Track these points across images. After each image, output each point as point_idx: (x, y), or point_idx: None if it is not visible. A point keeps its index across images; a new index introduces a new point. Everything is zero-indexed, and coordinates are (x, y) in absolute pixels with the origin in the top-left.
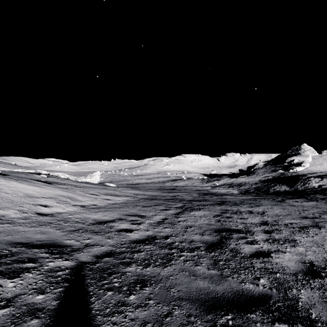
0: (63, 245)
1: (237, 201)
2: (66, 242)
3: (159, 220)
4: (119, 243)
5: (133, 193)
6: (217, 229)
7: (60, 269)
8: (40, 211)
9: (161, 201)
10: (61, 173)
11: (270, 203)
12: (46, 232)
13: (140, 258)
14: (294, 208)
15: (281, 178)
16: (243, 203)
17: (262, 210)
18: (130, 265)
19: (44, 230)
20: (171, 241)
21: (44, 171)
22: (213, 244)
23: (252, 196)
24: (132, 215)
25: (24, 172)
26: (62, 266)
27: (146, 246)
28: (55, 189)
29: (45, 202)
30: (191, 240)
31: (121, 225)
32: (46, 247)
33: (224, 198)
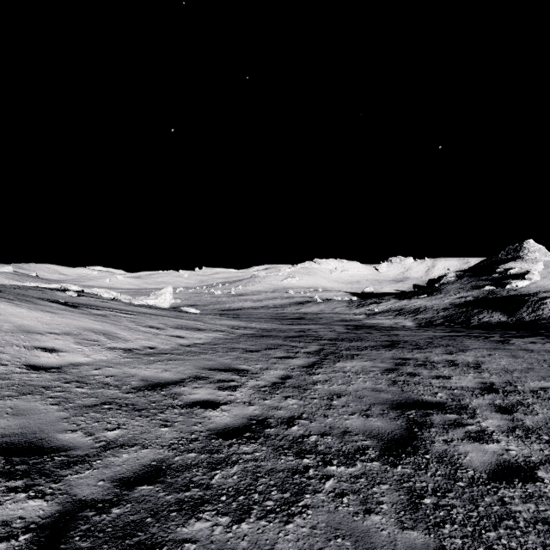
0: (50, 448)
1: (419, 340)
2: (60, 440)
3: (274, 380)
4: (185, 438)
5: (227, 326)
6: (395, 402)
7: (5, 530)
8: (37, 360)
9: (279, 340)
10: (103, 289)
11: (482, 344)
12: (25, 412)
13: (228, 487)
14: (534, 355)
15: (491, 300)
16: (433, 345)
17: (474, 359)
18: (198, 512)
19: (24, 405)
20: (300, 433)
21: (74, 287)
22: (394, 441)
23: (443, 331)
24: (221, 370)
25: (39, 288)
26: (16, 522)
27: (244, 446)
28: (82, 317)
29: (52, 341)
30: (345, 431)
31: (196, 391)
32: (5, 453)
33: (394, 335)
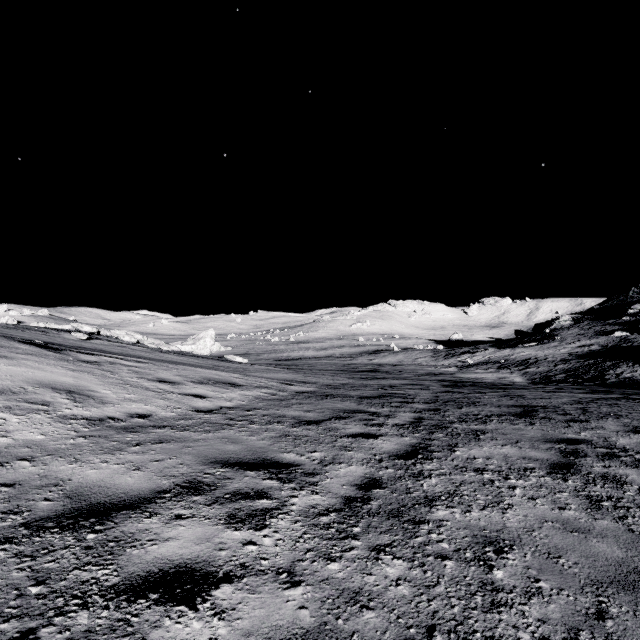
0: None
1: (564, 405)
2: None
3: (347, 491)
4: None
5: (277, 380)
6: None
7: None
8: None
9: (351, 403)
10: (125, 331)
11: None
12: None
13: None
14: None
15: (626, 349)
16: (594, 415)
17: None
18: None
19: None
20: None
21: (87, 327)
22: None
23: (584, 391)
24: (247, 465)
25: (43, 329)
26: None
27: None
28: (54, 364)
29: None
30: None
31: (173, 529)
32: None
33: (519, 396)
